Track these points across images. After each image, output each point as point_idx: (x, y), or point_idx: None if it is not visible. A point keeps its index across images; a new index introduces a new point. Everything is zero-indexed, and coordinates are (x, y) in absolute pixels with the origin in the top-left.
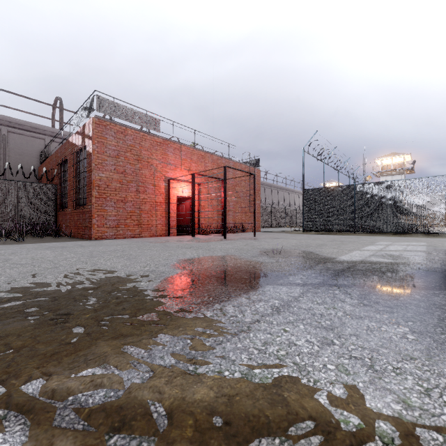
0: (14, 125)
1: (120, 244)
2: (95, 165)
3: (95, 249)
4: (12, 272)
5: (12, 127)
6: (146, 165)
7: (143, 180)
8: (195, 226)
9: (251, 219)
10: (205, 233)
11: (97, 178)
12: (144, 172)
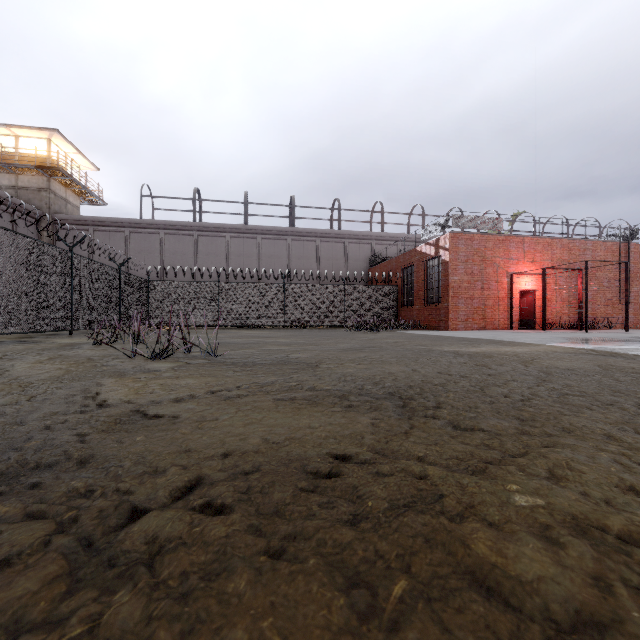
0: (352, 237)
1: (490, 332)
2: (451, 271)
3: (484, 333)
4: (481, 336)
5: (350, 238)
6: (490, 264)
7: (486, 278)
8: (539, 320)
9: (622, 313)
10: (552, 329)
11: (452, 281)
12: (488, 271)
